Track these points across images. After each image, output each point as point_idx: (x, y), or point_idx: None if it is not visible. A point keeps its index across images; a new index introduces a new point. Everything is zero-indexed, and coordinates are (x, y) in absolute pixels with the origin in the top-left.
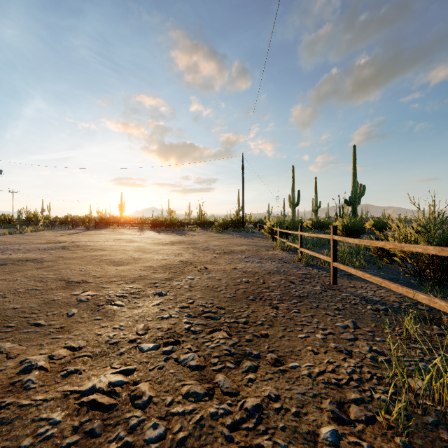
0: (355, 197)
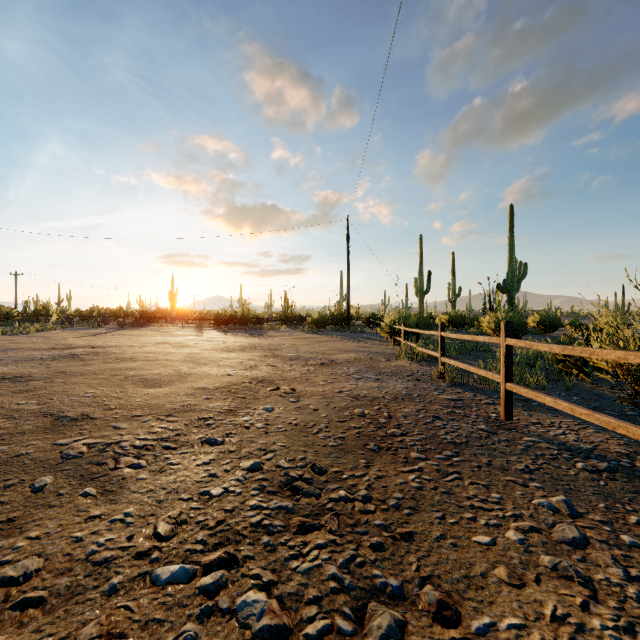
0: (512, 280)
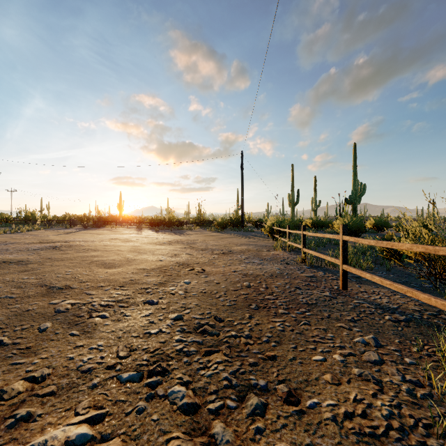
0: (355, 195)
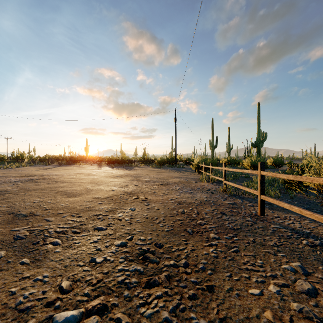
0: (259, 141)
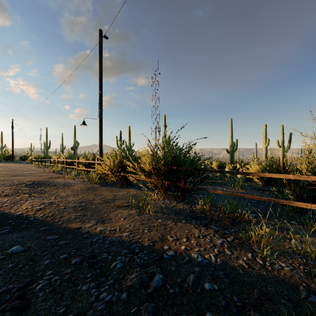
0: (75, 147)
